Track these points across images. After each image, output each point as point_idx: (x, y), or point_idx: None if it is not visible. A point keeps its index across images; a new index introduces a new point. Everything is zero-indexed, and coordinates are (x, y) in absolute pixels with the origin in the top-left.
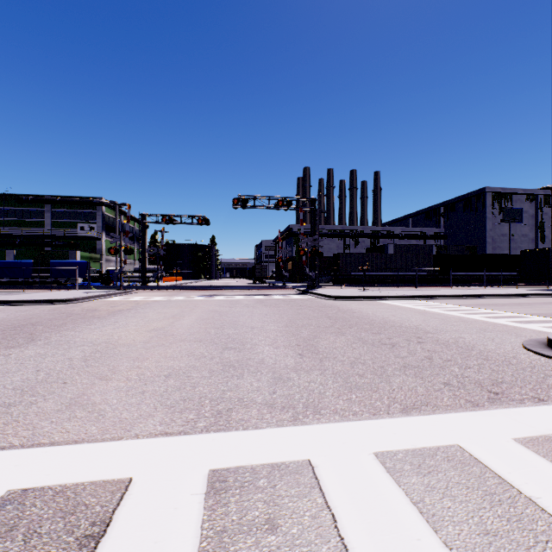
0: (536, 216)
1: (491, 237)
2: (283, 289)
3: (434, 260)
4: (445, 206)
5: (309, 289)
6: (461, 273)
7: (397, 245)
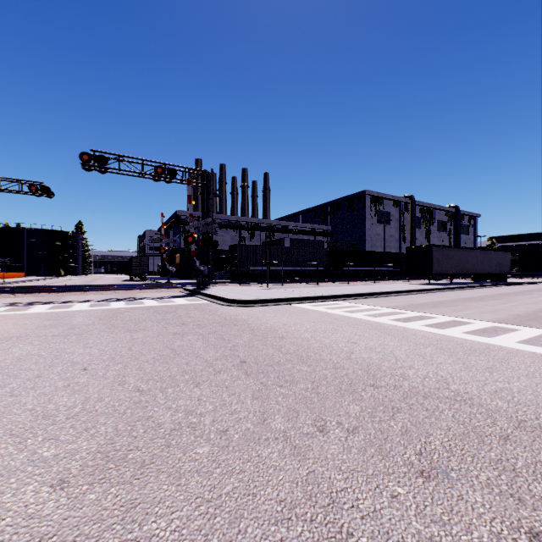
0: (399, 220)
1: (369, 236)
2: (164, 288)
3: (329, 255)
4: (332, 205)
5: (200, 288)
6: (351, 268)
7: (293, 239)
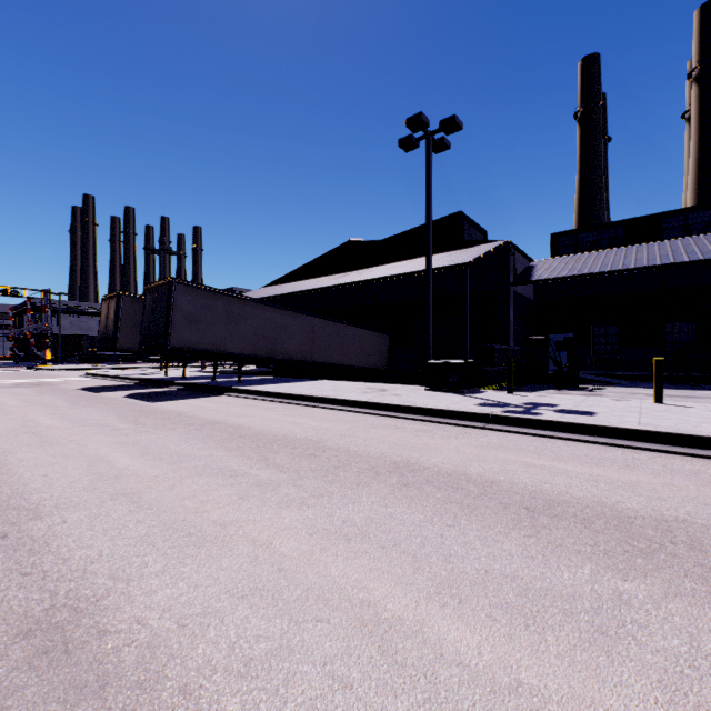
0: None
1: None
2: (10, 367)
3: None
4: None
5: (38, 366)
6: None
7: None
